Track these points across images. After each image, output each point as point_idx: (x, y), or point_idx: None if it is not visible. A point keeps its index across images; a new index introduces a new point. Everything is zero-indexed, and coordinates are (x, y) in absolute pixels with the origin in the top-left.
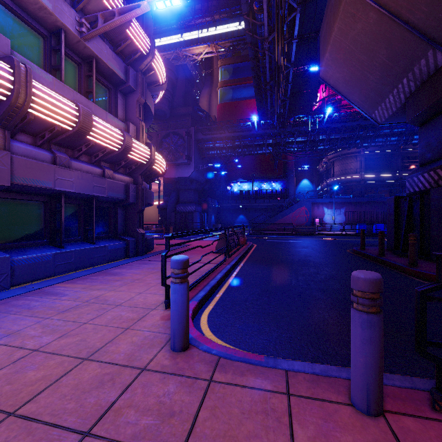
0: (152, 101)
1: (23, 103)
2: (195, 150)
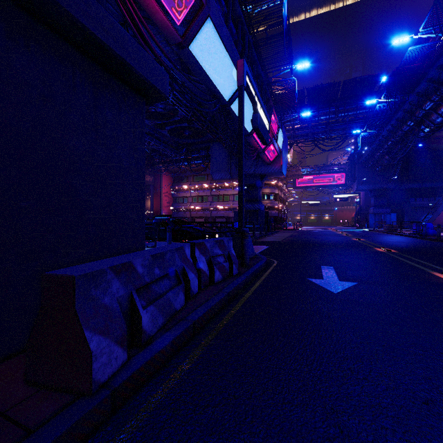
0: (265, 189)
1: (232, 208)
2: (359, 171)
